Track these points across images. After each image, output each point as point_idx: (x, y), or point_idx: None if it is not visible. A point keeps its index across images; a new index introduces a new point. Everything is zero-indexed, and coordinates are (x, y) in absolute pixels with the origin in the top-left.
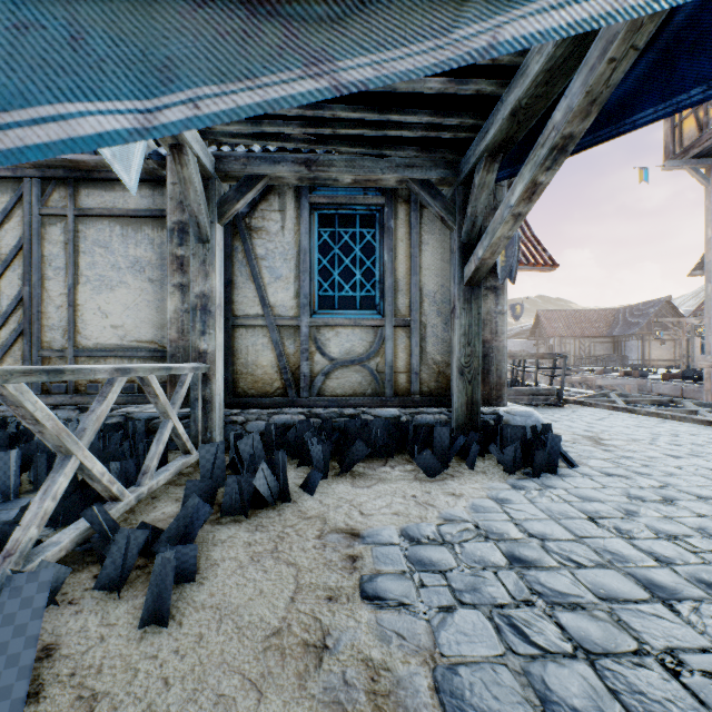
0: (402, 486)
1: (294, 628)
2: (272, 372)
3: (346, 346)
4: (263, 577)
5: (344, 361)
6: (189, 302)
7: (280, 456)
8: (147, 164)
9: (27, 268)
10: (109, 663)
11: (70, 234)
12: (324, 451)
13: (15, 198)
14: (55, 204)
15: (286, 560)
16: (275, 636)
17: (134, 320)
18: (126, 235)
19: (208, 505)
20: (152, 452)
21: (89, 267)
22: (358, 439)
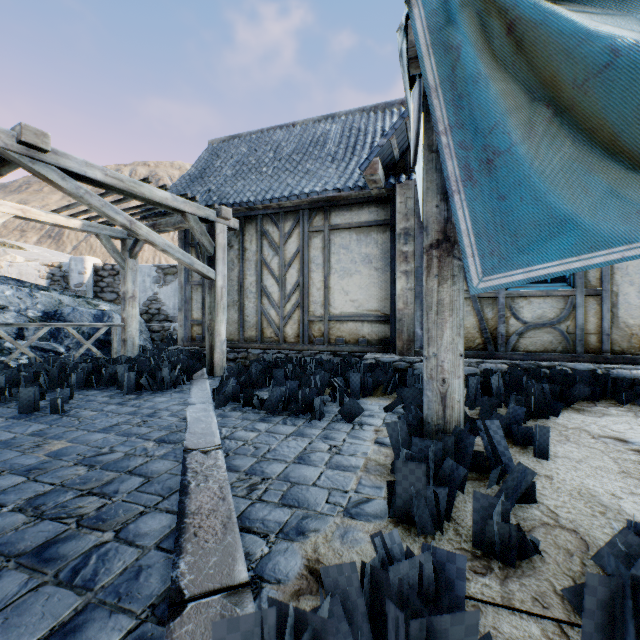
0: (630, 419)
1: (632, 472)
2: (473, 332)
3: (537, 312)
4: (579, 450)
5: (535, 324)
6: (411, 282)
7: (535, 387)
8: (379, 191)
9: (301, 266)
10: (535, 467)
11: (326, 242)
12: (551, 389)
13: (294, 223)
14: (316, 224)
15: (584, 445)
16: (623, 473)
17: (364, 296)
18: (359, 239)
19: (523, 408)
20: None
21: (336, 262)
22: (579, 383)
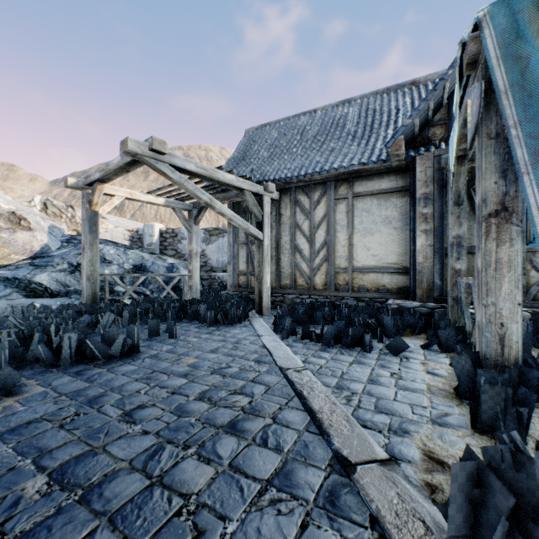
0: None
1: None
2: None
3: None
4: None
5: None
6: (430, 240)
7: None
8: (399, 163)
9: (328, 227)
10: None
11: (350, 207)
12: None
13: (322, 193)
14: (341, 192)
15: None
16: None
17: (384, 252)
18: (379, 204)
19: None
20: (467, 323)
21: (359, 224)
22: None
